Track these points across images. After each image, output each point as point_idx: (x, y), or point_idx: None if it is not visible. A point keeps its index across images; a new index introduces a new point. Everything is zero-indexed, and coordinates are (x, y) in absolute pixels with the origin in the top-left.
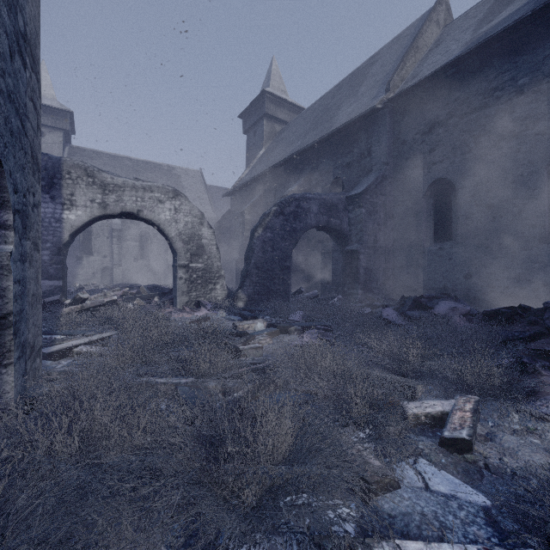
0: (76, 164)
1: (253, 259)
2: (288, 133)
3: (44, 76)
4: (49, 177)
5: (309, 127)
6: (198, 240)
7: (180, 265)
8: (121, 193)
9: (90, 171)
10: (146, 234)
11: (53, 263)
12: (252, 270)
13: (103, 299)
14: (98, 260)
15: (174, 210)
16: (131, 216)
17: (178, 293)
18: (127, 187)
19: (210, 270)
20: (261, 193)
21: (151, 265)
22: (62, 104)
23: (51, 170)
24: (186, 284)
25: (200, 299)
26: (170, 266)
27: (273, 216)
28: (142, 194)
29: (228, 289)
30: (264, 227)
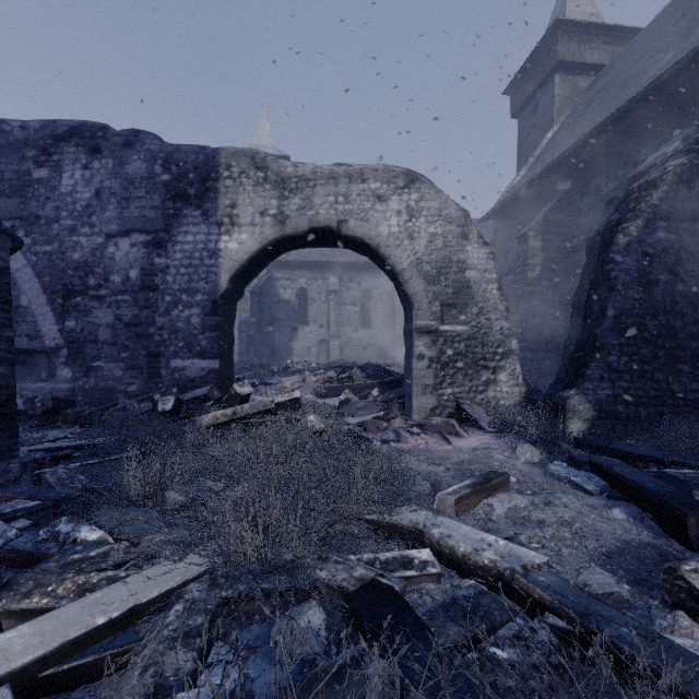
0: (238, 151)
1: (613, 308)
2: (615, 73)
3: (264, 125)
4: (200, 180)
5: (694, 17)
6: (458, 272)
7: (420, 330)
8: (310, 192)
9: (260, 159)
10: (368, 295)
11: (206, 329)
12: (607, 336)
13: (271, 399)
14: (314, 331)
15: (406, 212)
16: (329, 239)
17: (414, 388)
18: (320, 179)
19: (485, 338)
20: (561, 195)
21: (374, 337)
22: (280, 150)
23: (203, 167)
24: (432, 370)
25: (462, 403)
26: (399, 338)
27: (676, 183)
28: (345, 189)
29: (525, 382)
30: (645, 216)
